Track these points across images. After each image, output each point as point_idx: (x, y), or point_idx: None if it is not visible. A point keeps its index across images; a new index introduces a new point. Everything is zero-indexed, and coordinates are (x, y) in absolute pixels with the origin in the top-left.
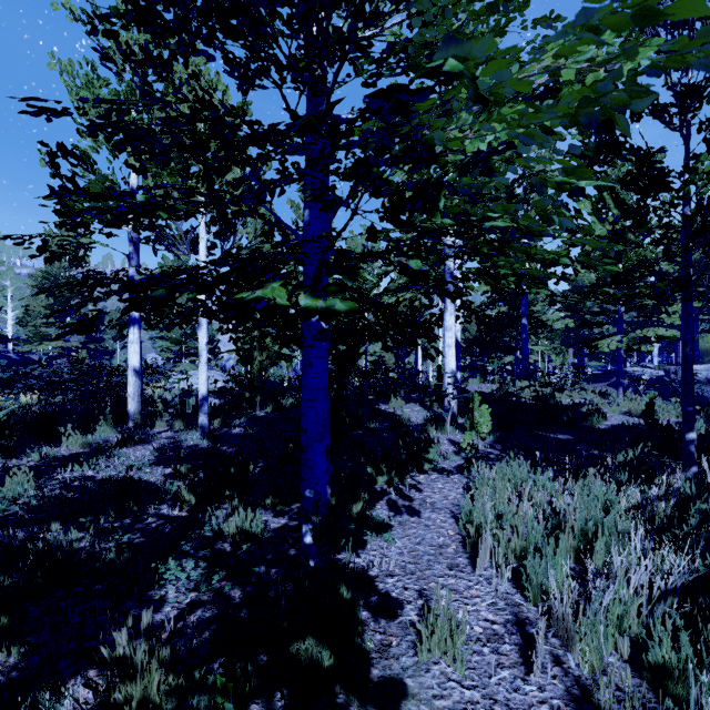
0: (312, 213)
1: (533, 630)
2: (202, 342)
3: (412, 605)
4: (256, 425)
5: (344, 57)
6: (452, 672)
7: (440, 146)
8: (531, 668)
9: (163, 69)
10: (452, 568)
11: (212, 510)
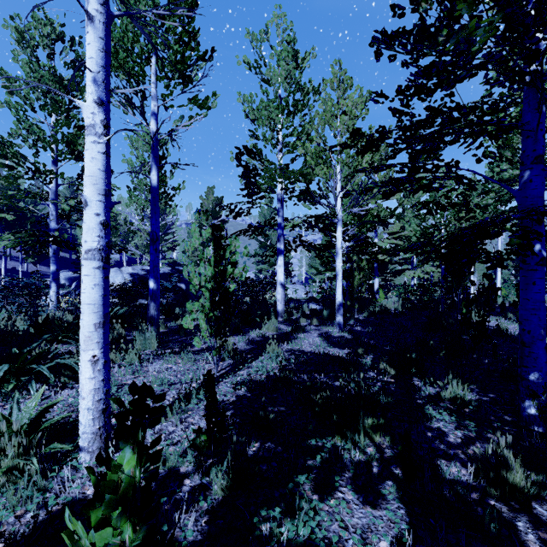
0: (533, 172)
1: None
2: (339, 265)
3: None
4: (368, 325)
5: None
6: None
7: None
8: None
9: (426, 95)
10: None
11: (409, 381)
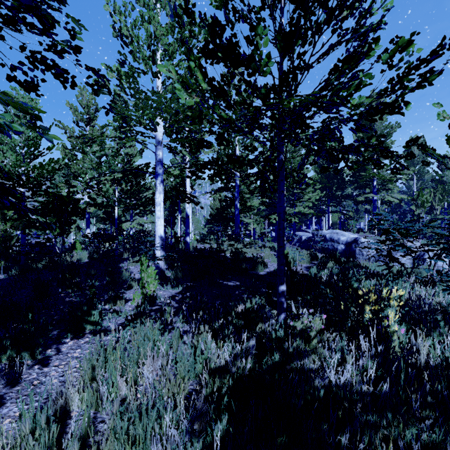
0: None
1: None
2: None
3: None
4: None
5: None
6: None
7: None
8: None
9: None
10: None
11: None
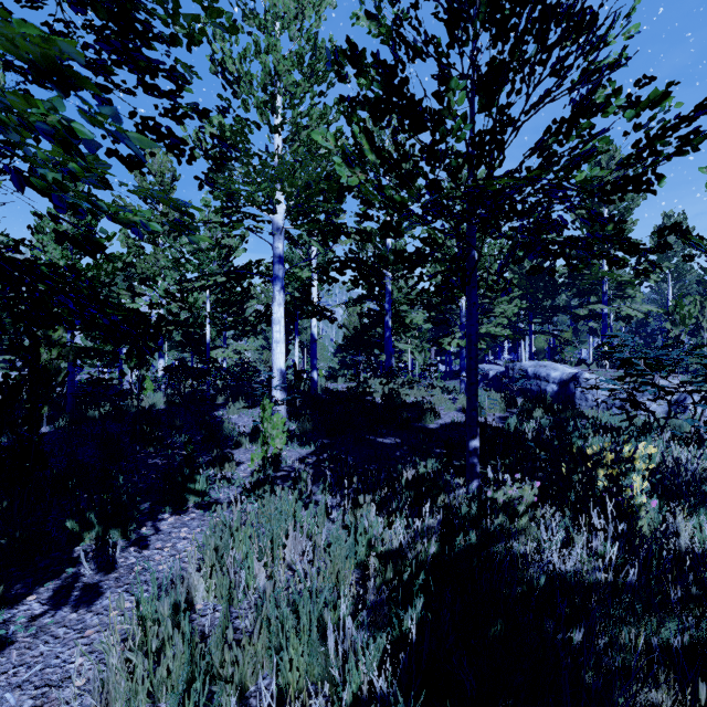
0: None
1: None
2: None
3: None
4: None
5: None
6: None
7: None
8: None
9: None
10: None
11: None
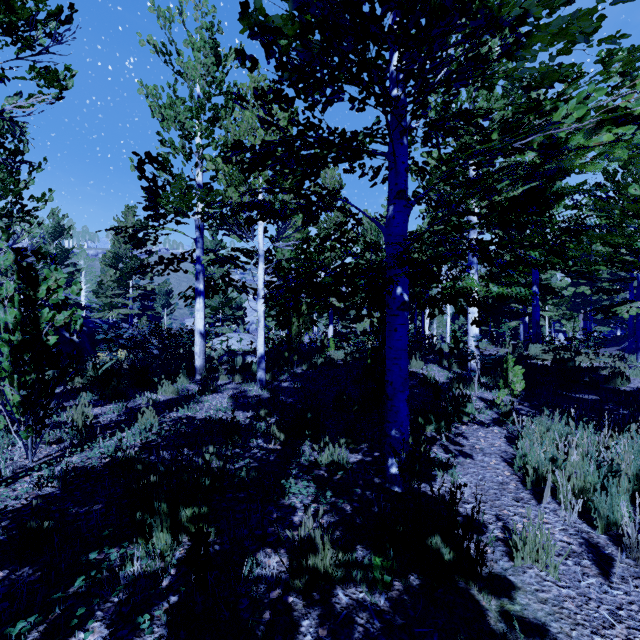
0: (396, 208)
1: (606, 552)
2: (260, 310)
3: (493, 525)
4: (300, 380)
5: (447, 90)
6: (545, 575)
7: (555, 165)
8: (614, 578)
9: (286, 104)
10: (517, 500)
11: (298, 446)
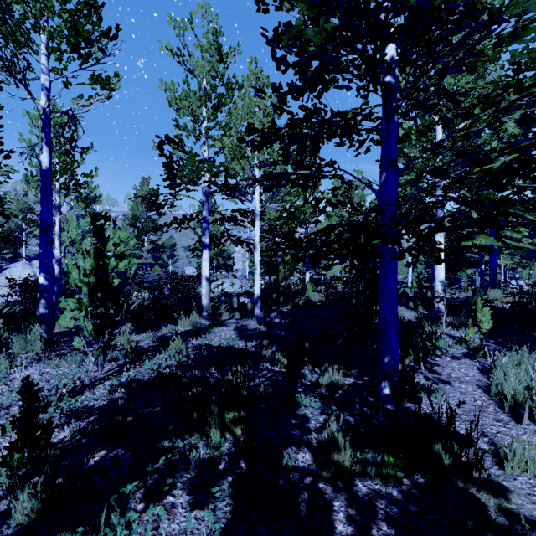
0: (388, 174)
1: None
2: (257, 259)
3: (479, 440)
4: (287, 317)
5: (442, 76)
6: (534, 483)
7: None
8: None
9: (298, 94)
10: (498, 421)
11: (299, 369)
